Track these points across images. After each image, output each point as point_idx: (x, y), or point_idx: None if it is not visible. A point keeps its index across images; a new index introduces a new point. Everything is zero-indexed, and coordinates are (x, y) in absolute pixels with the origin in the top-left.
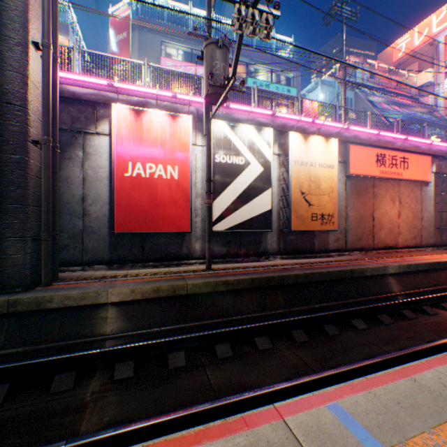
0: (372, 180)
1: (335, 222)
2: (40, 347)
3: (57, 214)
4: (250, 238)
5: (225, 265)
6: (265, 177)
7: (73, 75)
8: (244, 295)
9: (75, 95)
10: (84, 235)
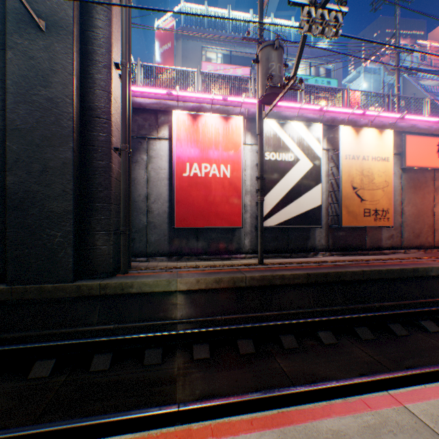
0: (432, 172)
1: (390, 218)
2: (126, 326)
3: (130, 211)
4: (297, 234)
5: (274, 260)
6: (314, 172)
7: (138, 88)
8: (300, 289)
9: (140, 105)
10: (148, 229)
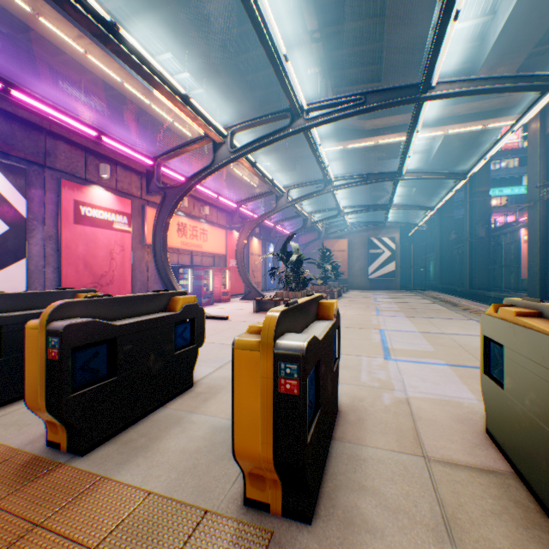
0: None
1: None
2: None
3: None
4: None
5: None
6: None
7: None
8: None
9: None
10: None
